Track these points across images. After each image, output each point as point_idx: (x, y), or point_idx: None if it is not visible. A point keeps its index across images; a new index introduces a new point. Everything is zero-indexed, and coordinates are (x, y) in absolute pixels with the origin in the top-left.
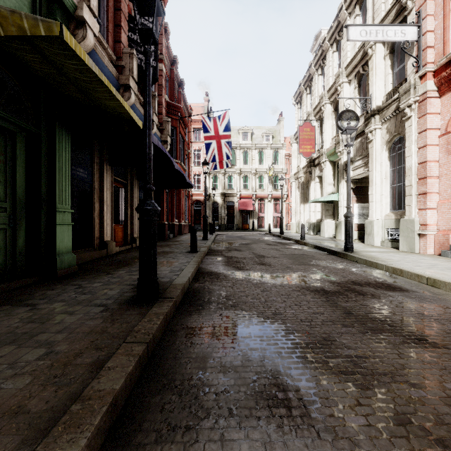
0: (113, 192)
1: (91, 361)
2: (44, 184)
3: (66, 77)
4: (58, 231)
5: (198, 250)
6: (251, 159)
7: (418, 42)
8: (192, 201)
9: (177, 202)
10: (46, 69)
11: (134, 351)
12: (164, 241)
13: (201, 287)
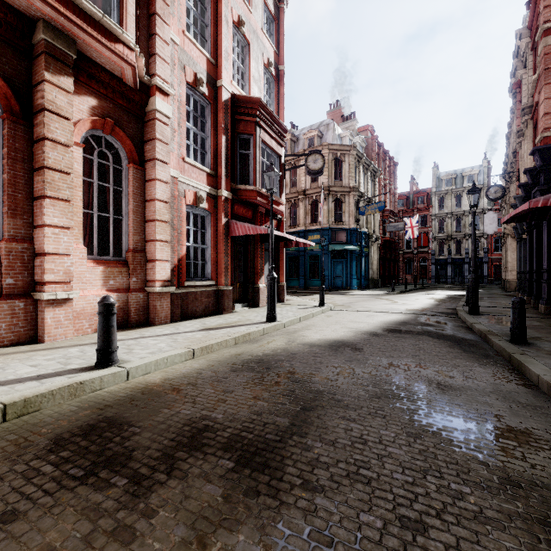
0: None
1: None
2: None
3: None
4: None
5: None
6: None
7: None
8: None
9: None
10: None
11: None
12: None
13: None
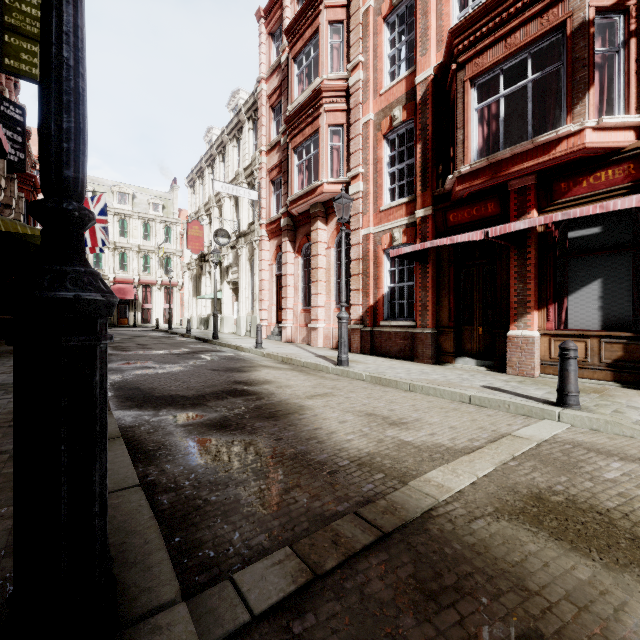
0: None
1: None
2: None
3: None
4: None
5: None
6: (132, 231)
7: (259, 202)
8: None
9: None
10: None
11: None
12: None
13: None
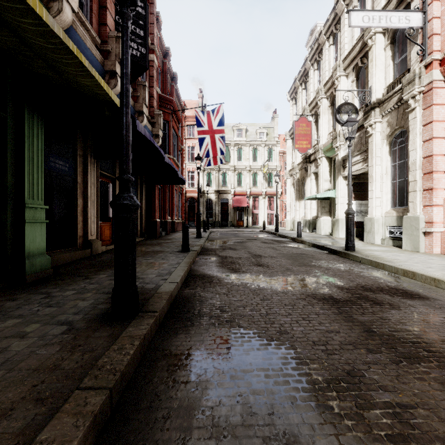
0: (100, 187)
1: (19, 427)
2: (11, 176)
3: (30, 47)
4: (27, 230)
5: (190, 249)
6: (245, 156)
7: (423, 29)
8: (186, 198)
9: (170, 199)
10: (4, 36)
11: (88, 406)
12: (156, 239)
13: (191, 295)
